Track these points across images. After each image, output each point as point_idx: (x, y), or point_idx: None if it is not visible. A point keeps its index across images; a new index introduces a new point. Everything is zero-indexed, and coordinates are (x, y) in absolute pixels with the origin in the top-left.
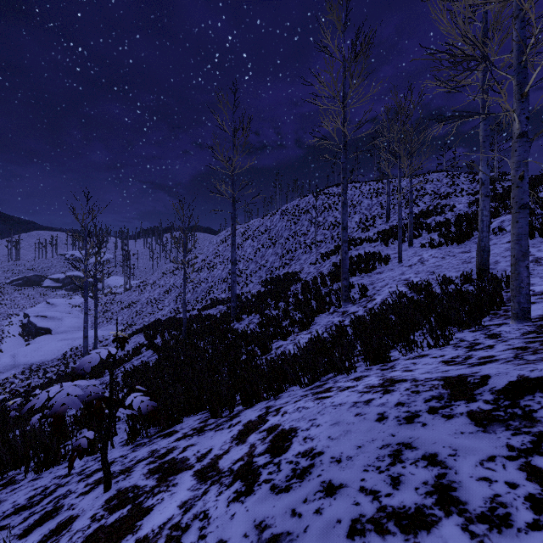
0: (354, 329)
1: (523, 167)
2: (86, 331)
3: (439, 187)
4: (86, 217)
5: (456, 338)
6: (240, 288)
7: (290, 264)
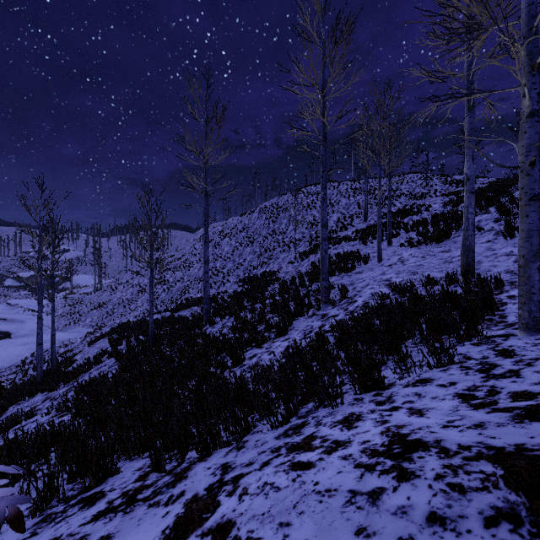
0: (337, 340)
1: (535, 152)
2: (39, 337)
3: (414, 188)
4: (40, 210)
5: (463, 356)
6: (217, 288)
7: (268, 263)
